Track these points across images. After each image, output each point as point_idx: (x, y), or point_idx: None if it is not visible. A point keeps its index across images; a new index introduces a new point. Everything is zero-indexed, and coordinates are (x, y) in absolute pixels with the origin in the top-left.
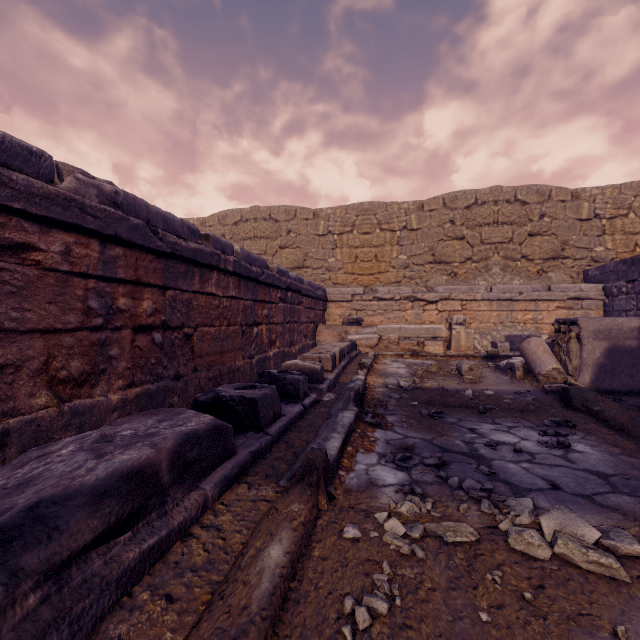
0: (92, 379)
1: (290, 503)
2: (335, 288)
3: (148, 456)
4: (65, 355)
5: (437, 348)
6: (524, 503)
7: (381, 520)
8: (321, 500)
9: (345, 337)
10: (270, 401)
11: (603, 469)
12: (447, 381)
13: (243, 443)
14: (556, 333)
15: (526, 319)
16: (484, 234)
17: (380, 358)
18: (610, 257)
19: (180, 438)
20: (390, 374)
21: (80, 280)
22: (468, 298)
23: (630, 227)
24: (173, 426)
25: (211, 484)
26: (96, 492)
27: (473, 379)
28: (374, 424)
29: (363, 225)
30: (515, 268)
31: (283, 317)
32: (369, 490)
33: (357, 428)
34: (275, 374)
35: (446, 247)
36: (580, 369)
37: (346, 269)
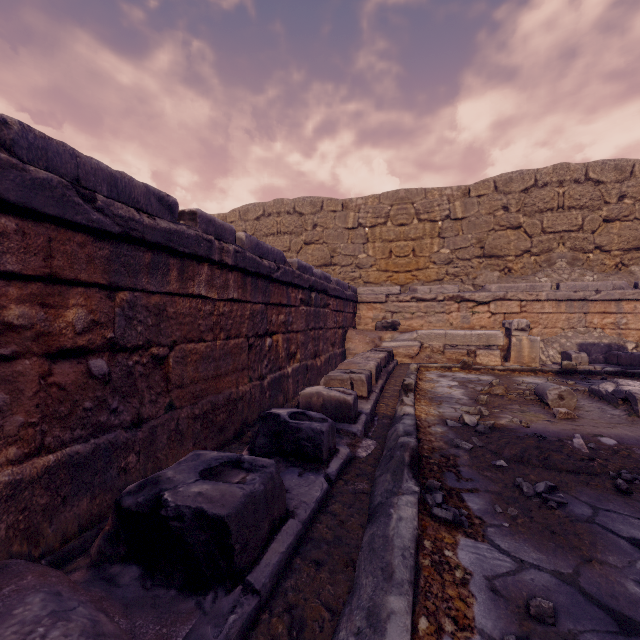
0: None
1: None
2: (367, 287)
3: None
4: None
5: (492, 359)
6: None
7: None
8: None
9: (379, 344)
10: (262, 504)
11: None
12: (529, 415)
13: None
14: None
15: (605, 323)
16: (546, 221)
17: (423, 371)
18: None
19: None
20: (443, 398)
21: None
22: (529, 298)
23: None
24: None
25: None
26: None
27: (569, 413)
28: (451, 522)
29: (398, 216)
30: (586, 261)
31: (305, 323)
32: None
33: (423, 536)
34: (284, 420)
35: (498, 238)
36: None
37: (379, 266)
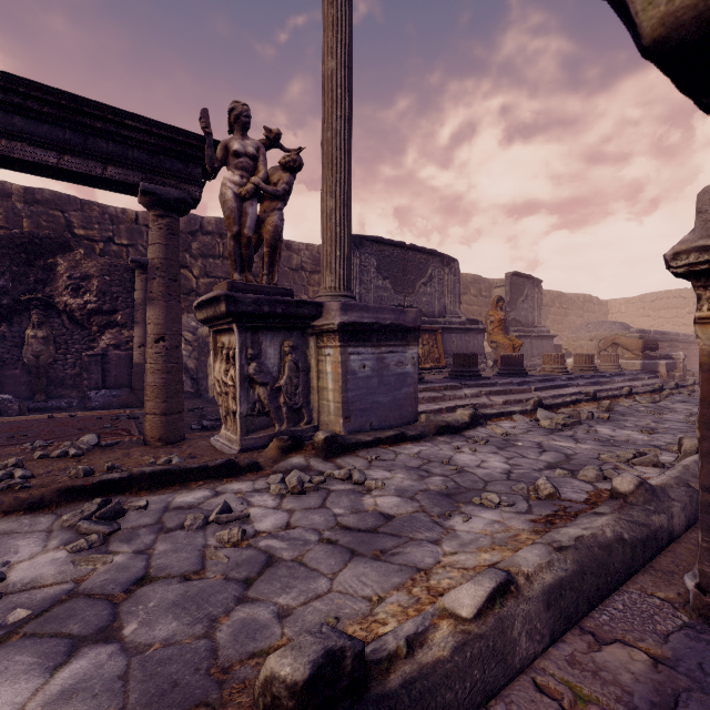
0: None
1: None
2: None
3: None
4: None
5: None
6: None
7: None
8: None
9: None
10: None
11: None
12: None
13: None
14: None
15: None
16: None
17: None
18: None
19: None
20: None
21: (681, 350)
22: None
23: None
24: None
25: None
26: None
27: None
28: None
29: None
30: None
31: None
32: None
33: None
34: None
35: None
36: None
37: None
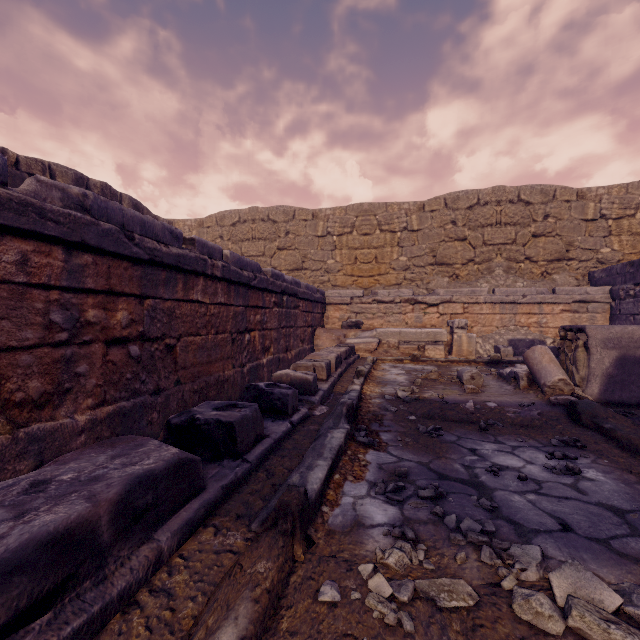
0: (55, 399)
1: (257, 560)
2: (334, 290)
3: (80, 513)
4: (21, 375)
5: (438, 353)
6: (531, 552)
7: (365, 575)
8: (297, 550)
9: (344, 341)
10: (251, 423)
11: (619, 503)
12: (447, 391)
13: (216, 474)
14: (562, 340)
15: (530, 322)
16: (486, 235)
17: (379, 363)
18: (616, 259)
19: (128, 483)
20: (388, 382)
21: (40, 292)
22: (470, 301)
23: (637, 228)
24: (126, 465)
25: (168, 533)
26: (3, 568)
27: (475, 389)
28: (367, 444)
29: (363, 226)
30: (518, 270)
31: (278, 322)
32: (354, 532)
33: (348, 449)
34: (262, 388)
35: (448, 248)
36: (588, 379)
37: (345, 271)
